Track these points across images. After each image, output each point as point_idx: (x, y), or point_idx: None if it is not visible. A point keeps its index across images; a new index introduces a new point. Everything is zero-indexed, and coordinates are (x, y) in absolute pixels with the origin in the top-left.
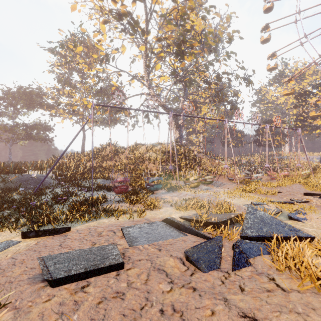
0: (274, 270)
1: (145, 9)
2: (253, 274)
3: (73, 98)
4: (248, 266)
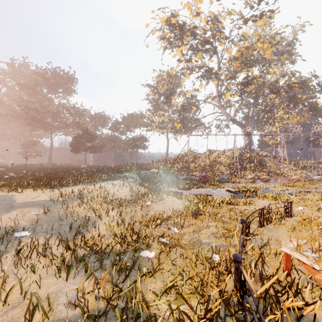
0: None
1: (217, 57)
2: None
3: (162, 116)
4: None
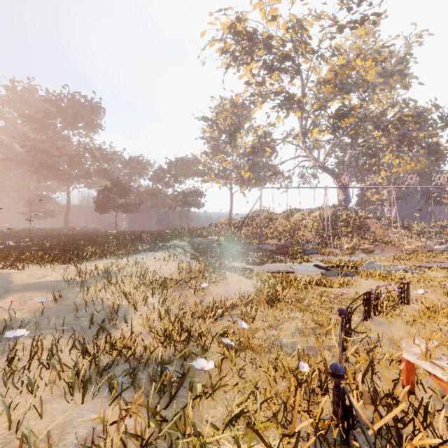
0: None
1: (301, 79)
2: None
3: (223, 162)
4: None
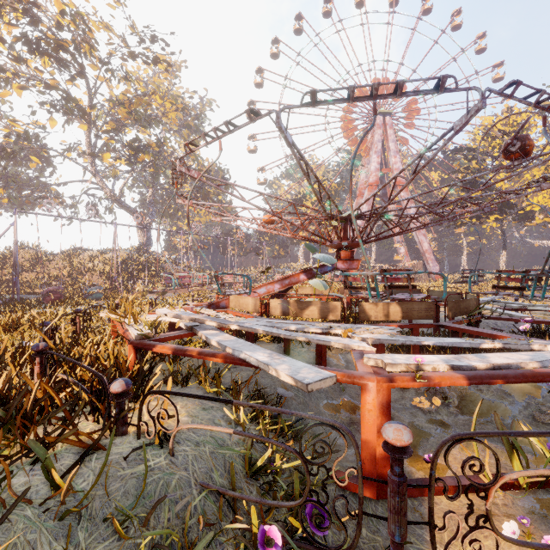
0: None
1: (87, 85)
2: None
3: None
4: None
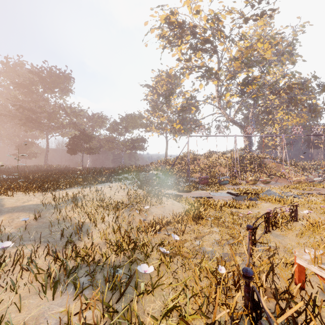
0: None
1: (217, 57)
2: None
3: (161, 117)
4: None
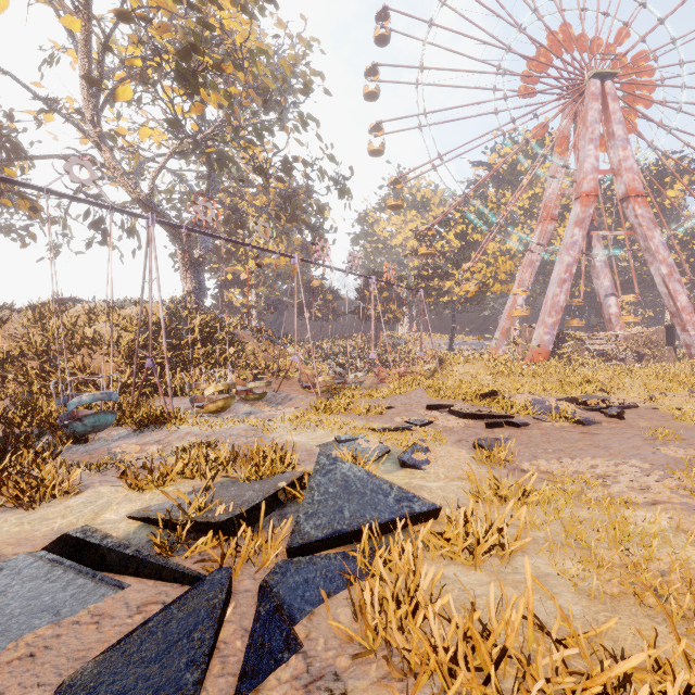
0: (354, 645)
1: None
2: (294, 693)
3: None
4: (290, 655)
